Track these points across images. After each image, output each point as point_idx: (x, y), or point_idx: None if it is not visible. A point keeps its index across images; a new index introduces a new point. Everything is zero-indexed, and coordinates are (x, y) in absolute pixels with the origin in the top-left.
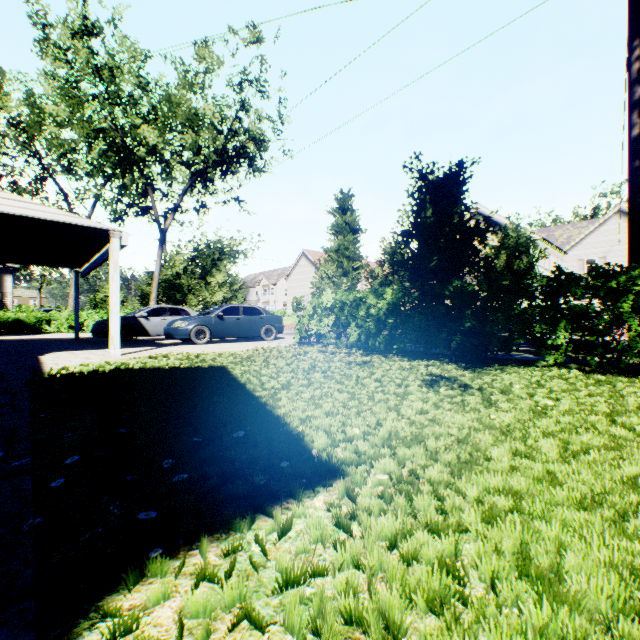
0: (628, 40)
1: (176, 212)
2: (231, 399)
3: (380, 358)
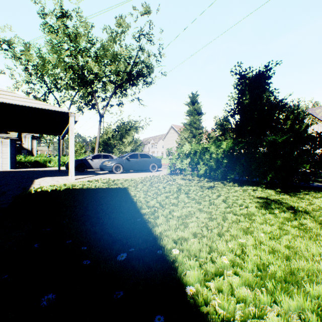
0: None
1: (107, 106)
2: (124, 215)
3: (220, 184)
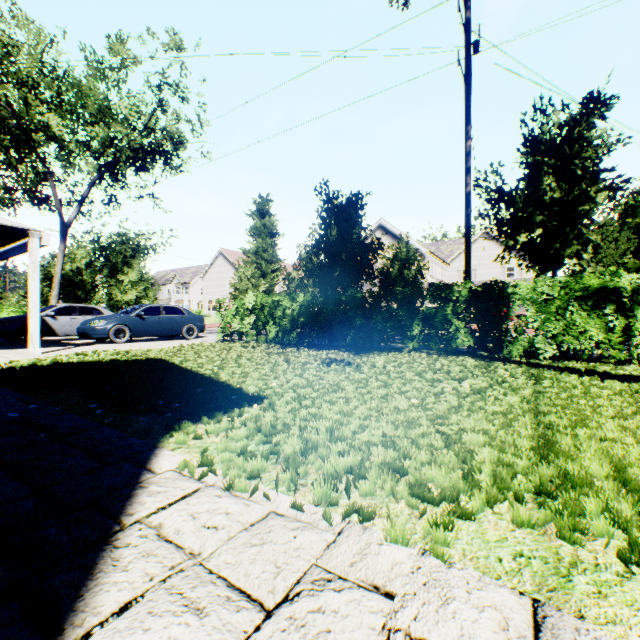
0: (465, 124)
1: (82, 205)
2: (182, 376)
3: (294, 350)
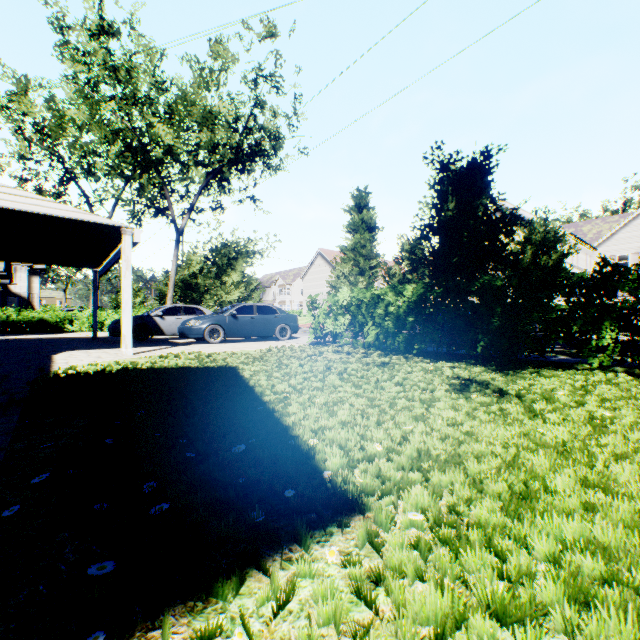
0: None
1: (192, 211)
2: (236, 404)
3: (400, 359)
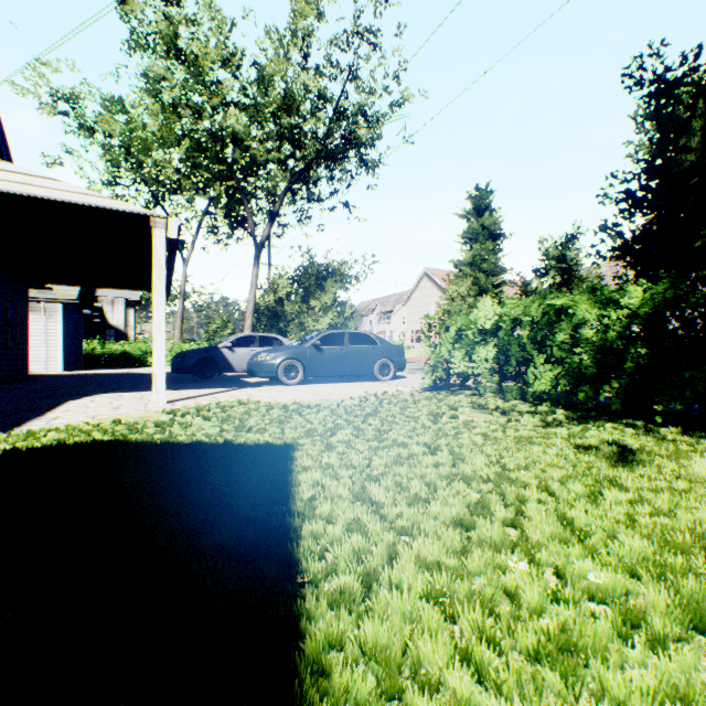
0: None
1: (273, 222)
2: None
3: (637, 435)
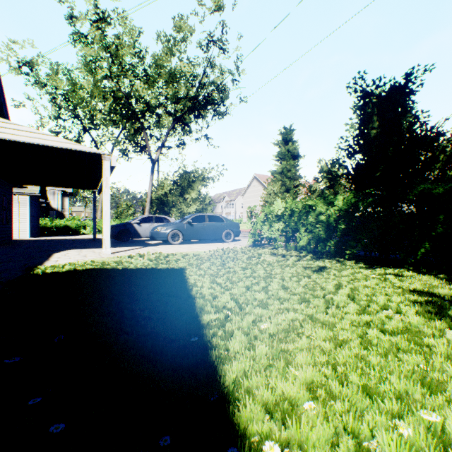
0: None
1: (162, 148)
2: (169, 327)
3: (334, 263)
